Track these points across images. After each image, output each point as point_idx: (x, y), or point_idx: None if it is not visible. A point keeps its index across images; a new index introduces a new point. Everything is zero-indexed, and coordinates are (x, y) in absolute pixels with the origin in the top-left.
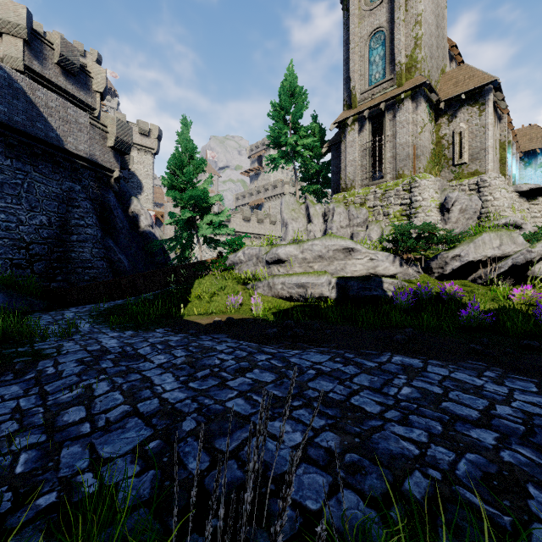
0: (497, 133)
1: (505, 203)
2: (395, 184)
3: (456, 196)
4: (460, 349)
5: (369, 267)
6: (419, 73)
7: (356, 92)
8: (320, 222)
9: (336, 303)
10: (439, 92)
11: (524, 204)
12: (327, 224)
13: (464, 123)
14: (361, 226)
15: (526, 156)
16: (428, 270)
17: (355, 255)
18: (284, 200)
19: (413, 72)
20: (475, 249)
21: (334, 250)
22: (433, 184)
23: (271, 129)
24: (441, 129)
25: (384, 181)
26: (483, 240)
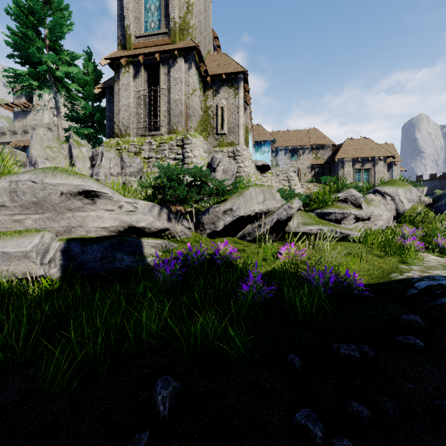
0: (244, 118)
1: (251, 171)
2: (169, 138)
3: (221, 158)
4: (283, 445)
5: (125, 222)
6: (191, 38)
7: (130, 33)
8: (86, 166)
9: (64, 284)
10: (207, 68)
11: (259, 175)
12: (93, 169)
13: (224, 100)
14: (134, 176)
15: (256, 144)
16: (200, 226)
17: (102, 203)
18: (35, 133)
19: (186, 35)
20: (245, 203)
21: (63, 193)
22: (202, 144)
23: (14, 34)
24: (208, 101)
25: (159, 134)
26: (251, 194)
